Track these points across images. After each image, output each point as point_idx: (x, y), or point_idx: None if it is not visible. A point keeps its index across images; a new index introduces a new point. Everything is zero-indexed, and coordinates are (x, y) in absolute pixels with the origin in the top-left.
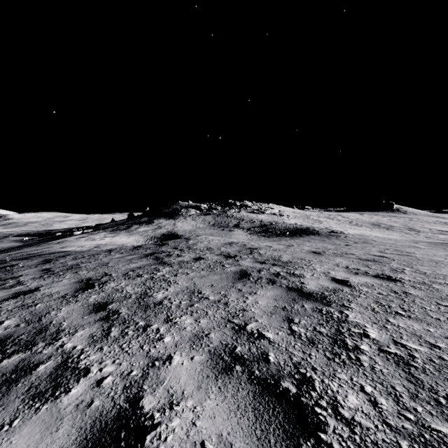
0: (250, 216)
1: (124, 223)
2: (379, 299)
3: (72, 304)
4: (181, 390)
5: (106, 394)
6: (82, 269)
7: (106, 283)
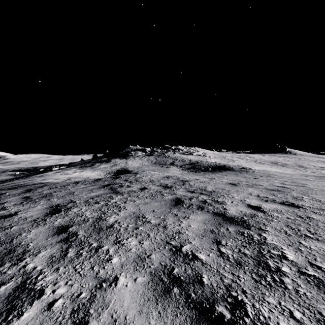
0: (182, 157)
1: (89, 162)
2: (289, 223)
3: (40, 227)
4: (124, 314)
5: (54, 319)
6: (54, 197)
7: (70, 209)
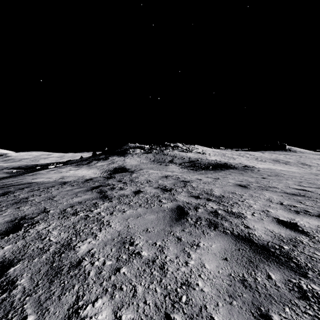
0: (181, 154)
1: (87, 159)
2: None
3: None
4: None
5: None
6: (27, 204)
7: (35, 225)
